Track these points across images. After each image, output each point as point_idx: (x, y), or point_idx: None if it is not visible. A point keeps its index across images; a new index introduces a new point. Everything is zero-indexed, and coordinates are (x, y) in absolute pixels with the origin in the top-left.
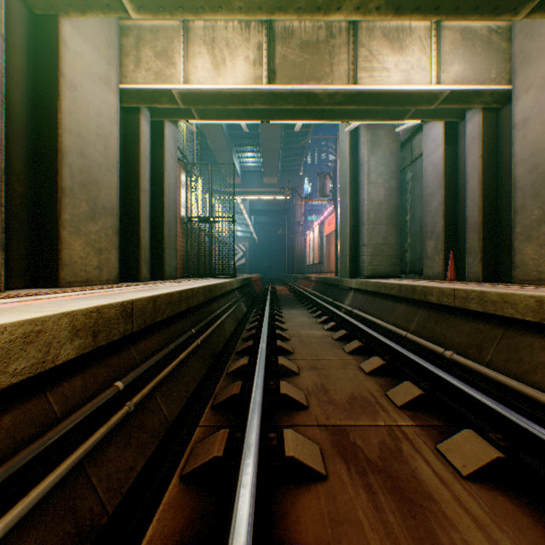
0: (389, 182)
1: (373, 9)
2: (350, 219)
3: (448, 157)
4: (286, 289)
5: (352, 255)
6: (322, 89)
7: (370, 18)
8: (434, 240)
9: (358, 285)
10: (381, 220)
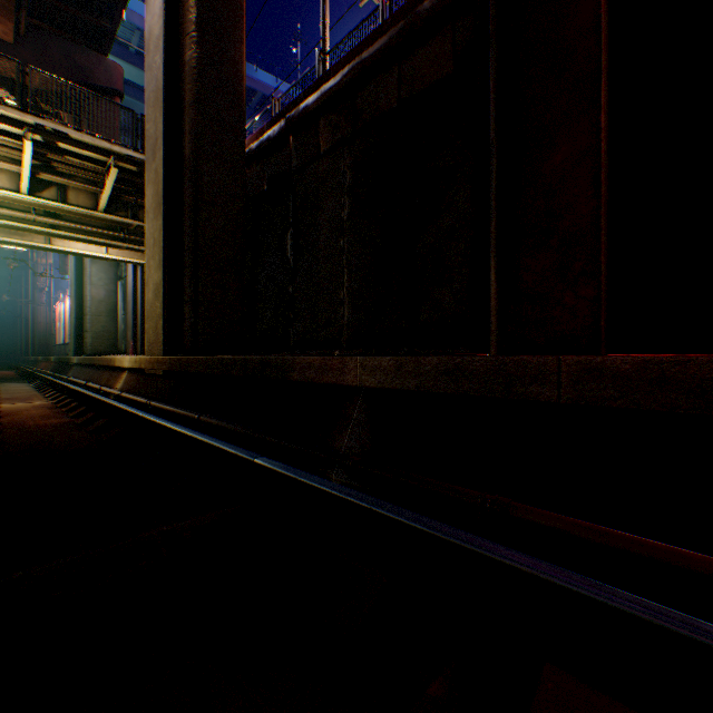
0: (111, 286)
1: (46, 236)
2: (78, 309)
3: (137, 283)
4: (16, 373)
5: (80, 337)
6: (26, 244)
7: (46, 236)
8: (132, 331)
9: (79, 361)
10: (104, 313)
